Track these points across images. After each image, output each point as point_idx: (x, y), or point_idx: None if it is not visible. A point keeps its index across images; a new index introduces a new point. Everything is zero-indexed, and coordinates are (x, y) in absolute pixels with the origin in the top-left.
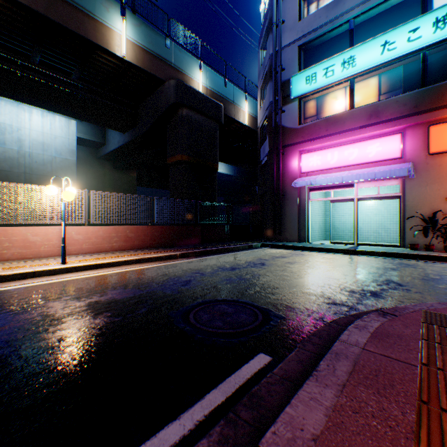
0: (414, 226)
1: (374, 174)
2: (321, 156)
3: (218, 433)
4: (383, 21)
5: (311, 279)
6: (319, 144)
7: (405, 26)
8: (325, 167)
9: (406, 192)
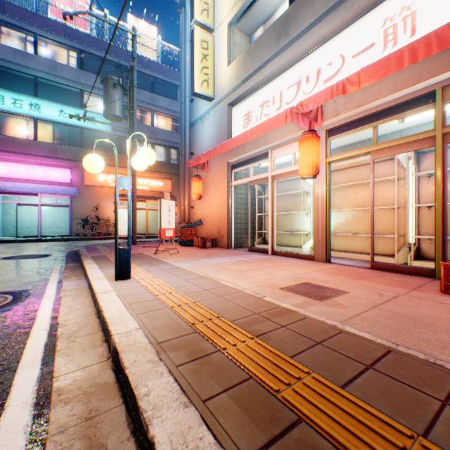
0: (79, 224)
1: (57, 191)
2: (10, 167)
3: (69, 258)
4: (60, 93)
5: (41, 249)
6: (8, 157)
7: (74, 109)
8: (14, 177)
9: (74, 204)
